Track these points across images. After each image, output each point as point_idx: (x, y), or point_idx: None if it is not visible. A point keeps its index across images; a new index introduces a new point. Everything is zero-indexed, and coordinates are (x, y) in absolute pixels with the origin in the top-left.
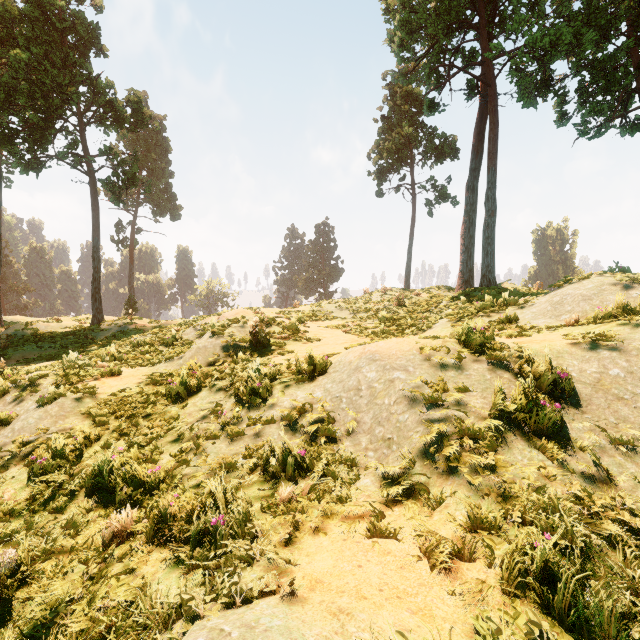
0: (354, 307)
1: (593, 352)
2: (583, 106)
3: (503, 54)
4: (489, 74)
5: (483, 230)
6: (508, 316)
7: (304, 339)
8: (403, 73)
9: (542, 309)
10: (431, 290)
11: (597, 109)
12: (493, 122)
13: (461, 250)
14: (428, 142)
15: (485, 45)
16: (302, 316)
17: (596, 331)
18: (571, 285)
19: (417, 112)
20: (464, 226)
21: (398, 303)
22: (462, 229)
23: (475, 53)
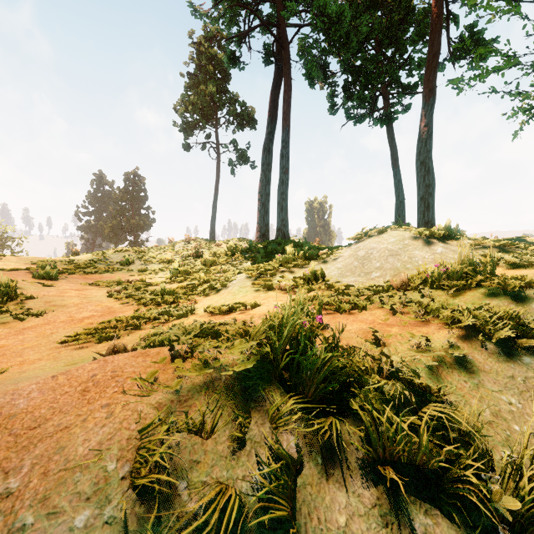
0: (147, 257)
1: (520, 364)
2: (347, 101)
3: (295, 25)
4: (284, 38)
5: (279, 186)
6: (314, 272)
7: (9, 314)
8: (208, 37)
9: (348, 264)
10: (233, 241)
11: (362, 97)
12: (287, 84)
13: (259, 205)
14: (231, 106)
15: (280, 9)
16: (71, 267)
17: (461, 305)
18: (371, 238)
19: (221, 78)
20: (261, 183)
21: (196, 253)
22: (260, 186)
23: (271, 17)
